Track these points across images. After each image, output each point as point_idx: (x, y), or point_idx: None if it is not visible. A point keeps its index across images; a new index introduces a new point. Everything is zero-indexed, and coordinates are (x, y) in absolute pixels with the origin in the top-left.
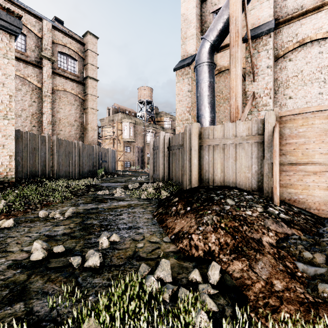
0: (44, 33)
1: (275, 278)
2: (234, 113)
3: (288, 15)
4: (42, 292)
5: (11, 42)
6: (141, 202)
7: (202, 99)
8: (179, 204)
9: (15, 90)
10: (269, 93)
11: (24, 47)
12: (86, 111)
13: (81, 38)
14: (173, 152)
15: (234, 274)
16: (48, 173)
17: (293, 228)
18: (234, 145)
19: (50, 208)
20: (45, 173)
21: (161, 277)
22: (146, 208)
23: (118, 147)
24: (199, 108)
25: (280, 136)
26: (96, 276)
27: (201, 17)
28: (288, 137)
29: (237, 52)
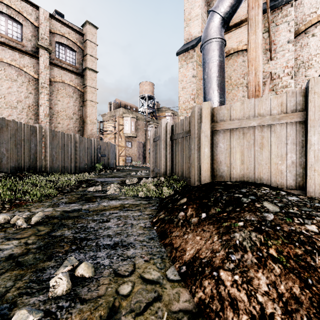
0: (41, 21)
1: None
2: (254, 90)
3: None
4: None
5: None
6: (138, 201)
7: (210, 81)
8: (188, 207)
9: (10, 81)
10: (291, 72)
11: (20, 37)
12: (85, 104)
13: (80, 28)
14: (177, 141)
15: None
16: (39, 167)
17: None
18: (260, 127)
19: (21, 209)
20: (36, 167)
21: None
22: (144, 210)
23: (119, 142)
24: (207, 92)
25: None
26: None
27: None
28: None
29: (257, 15)
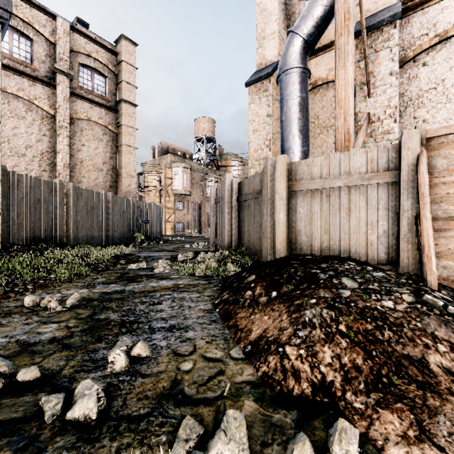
0: (58, 36)
1: None
2: (343, 140)
3: None
4: None
5: None
6: (195, 281)
7: (290, 124)
8: (257, 286)
9: (17, 118)
10: (394, 114)
11: (30, 57)
12: (119, 150)
13: (112, 45)
14: (246, 204)
15: (391, 451)
16: (60, 238)
17: None
18: (346, 188)
19: (48, 290)
20: (55, 237)
21: None
22: (203, 291)
23: (166, 203)
24: (285, 139)
25: (428, 171)
26: (83, 449)
27: (286, 6)
28: (443, 173)
29: (347, 44)
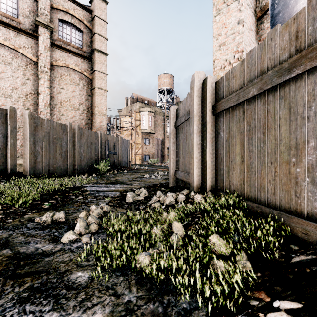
0: None
1: None
2: None
3: None
4: None
5: None
6: None
7: None
8: None
9: (4, 64)
10: None
11: (16, 13)
12: (93, 93)
13: (88, 6)
14: (237, 111)
15: None
16: (11, 168)
17: None
18: None
19: None
20: (5, 167)
21: None
22: None
23: (136, 139)
24: (285, 19)
25: None
26: None
27: None
28: None
29: None
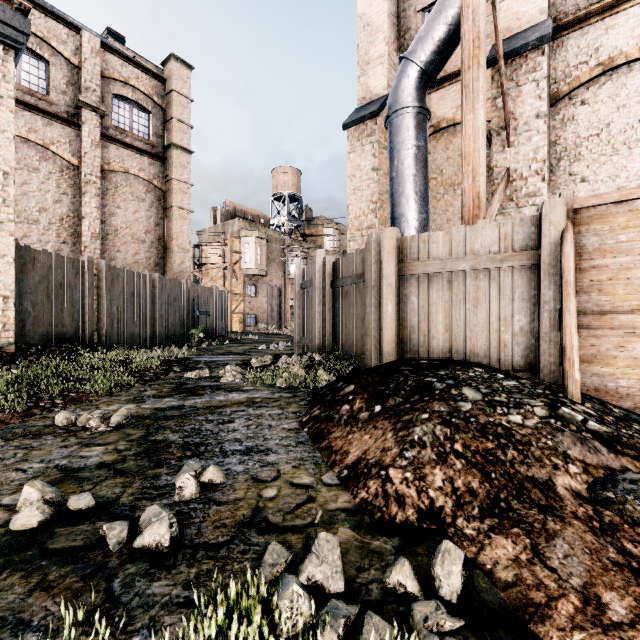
0: (84, 56)
1: (604, 584)
2: (472, 207)
3: (579, 9)
4: (16, 621)
5: (7, 62)
6: (276, 394)
7: (402, 183)
8: (356, 398)
9: (27, 170)
10: (541, 170)
11: (44, 86)
12: (168, 214)
13: (158, 68)
14: (344, 291)
15: (500, 574)
16: (89, 336)
17: (622, 456)
18: (473, 273)
19: (83, 406)
20: (83, 335)
21: (318, 580)
22: (286, 407)
23: (232, 287)
24: (396, 202)
25: (576, 252)
26: (158, 575)
27: (398, 20)
28: (593, 254)
29: (476, 80)
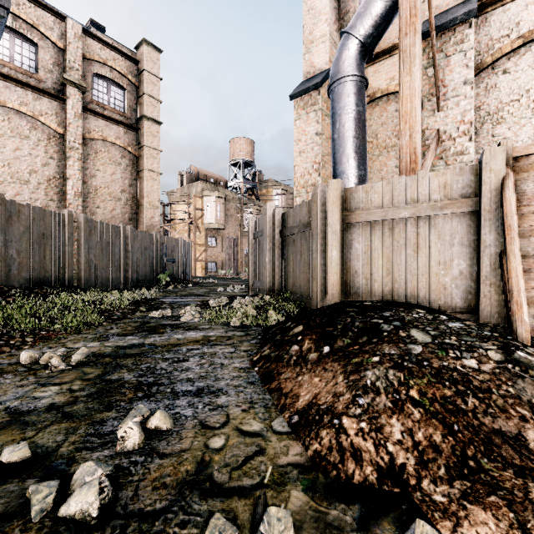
0: (68, 41)
1: None
2: (409, 162)
3: None
4: None
5: None
6: (230, 332)
7: (343, 144)
8: (305, 339)
9: (19, 138)
10: (469, 131)
11: (34, 66)
12: (141, 176)
13: (132, 52)
14: (291, 239)
15: None
16: (69, 280)
17: None
18: (414, 220)
19: (50, 344)
20: (63, 279)
21: None
22: (239, 345)
23: (196, 239)
24: (337, 161)
25: (516, 198)
26: None
27: (338, 4)
28: (533, 200)
29: (413, 45)
